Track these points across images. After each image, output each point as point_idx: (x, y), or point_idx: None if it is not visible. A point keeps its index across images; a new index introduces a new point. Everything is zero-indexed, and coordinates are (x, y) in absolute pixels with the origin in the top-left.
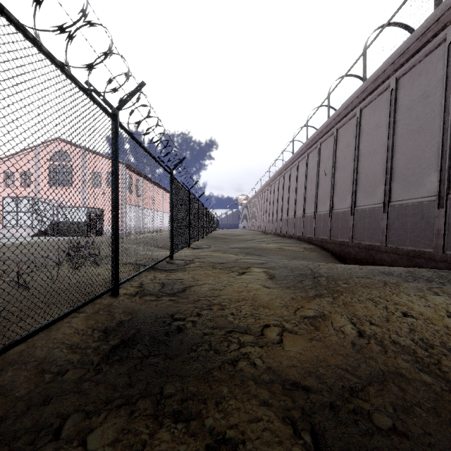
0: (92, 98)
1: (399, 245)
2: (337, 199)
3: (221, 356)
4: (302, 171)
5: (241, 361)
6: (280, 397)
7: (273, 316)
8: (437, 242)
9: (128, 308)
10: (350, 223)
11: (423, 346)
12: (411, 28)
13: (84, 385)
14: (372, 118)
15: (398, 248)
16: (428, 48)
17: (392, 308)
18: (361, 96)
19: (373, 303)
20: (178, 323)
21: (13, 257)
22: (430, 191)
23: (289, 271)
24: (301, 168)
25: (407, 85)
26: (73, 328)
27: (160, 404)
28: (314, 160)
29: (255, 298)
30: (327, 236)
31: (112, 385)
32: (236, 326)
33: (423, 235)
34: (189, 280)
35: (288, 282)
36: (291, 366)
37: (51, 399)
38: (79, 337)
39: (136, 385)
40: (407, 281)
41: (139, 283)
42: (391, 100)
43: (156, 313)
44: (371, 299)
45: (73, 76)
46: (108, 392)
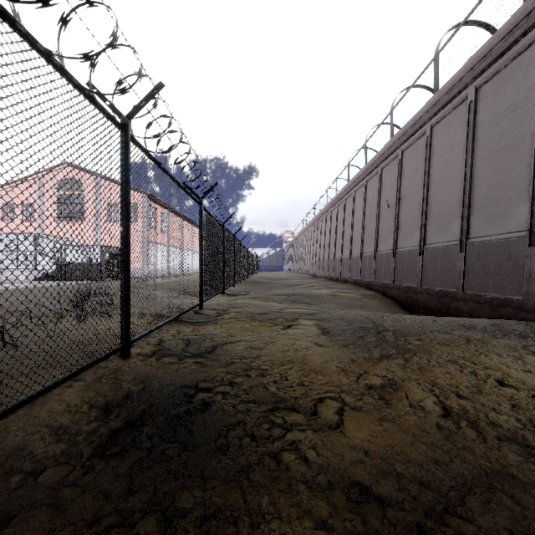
0: (92, 100)
1: (479, 291)
2: (403, 236)
3: (260, 446)
4: (360, 202)
5: (287, 453)
6: (344, 515)
7: (329, 385)
8: (529, 287)
9: (140, 374)
10: (419, 264)
11: (534, 430)
12: (492, 28)
13: (64, 493)
14: (445, 137)
15: (478, 295)
16: (516, 49)
17: (482, 374)
18: (432, 110)
19: (456, 367)
20: (204, 396)
21: (7, 306)
22: (519, 225)
23: (347, 324)
24: (358, 198)
25: (490, 96)
26: (64, 403)
27: (169, 526)
28: (374, 188)
29: (305, 360)
30: (390, 280)
31: (104, 493)
32: (280, 400)
33: (510, 278)
34: (221, 335)
35: (346, 339)
36: (357, 461)
37: (12, 519)
38: (70, 416)
39: (138, 494)
40: (495, 337)
41: (157, 340)
42: (469, 114)
43: (175, 382)
44: (454, 361)
45: (64, 69)
46: (97, 506)
